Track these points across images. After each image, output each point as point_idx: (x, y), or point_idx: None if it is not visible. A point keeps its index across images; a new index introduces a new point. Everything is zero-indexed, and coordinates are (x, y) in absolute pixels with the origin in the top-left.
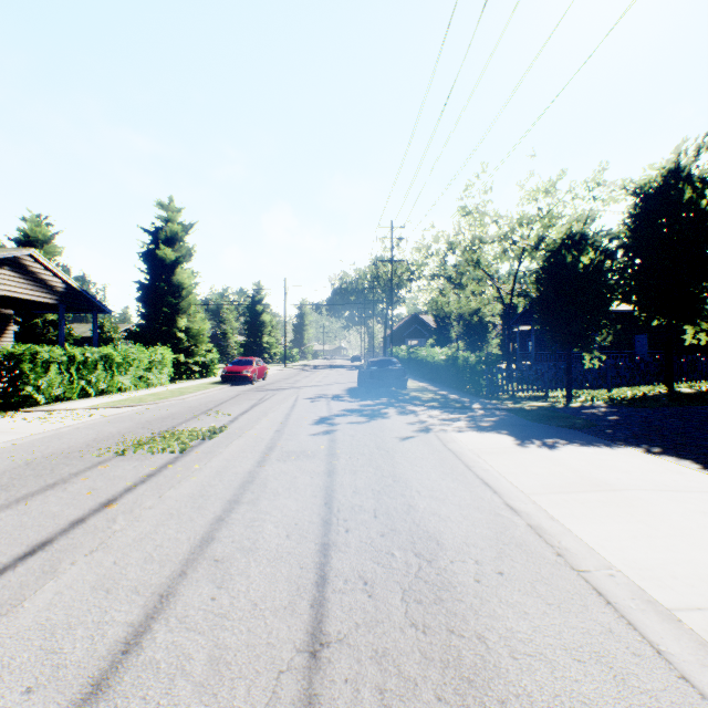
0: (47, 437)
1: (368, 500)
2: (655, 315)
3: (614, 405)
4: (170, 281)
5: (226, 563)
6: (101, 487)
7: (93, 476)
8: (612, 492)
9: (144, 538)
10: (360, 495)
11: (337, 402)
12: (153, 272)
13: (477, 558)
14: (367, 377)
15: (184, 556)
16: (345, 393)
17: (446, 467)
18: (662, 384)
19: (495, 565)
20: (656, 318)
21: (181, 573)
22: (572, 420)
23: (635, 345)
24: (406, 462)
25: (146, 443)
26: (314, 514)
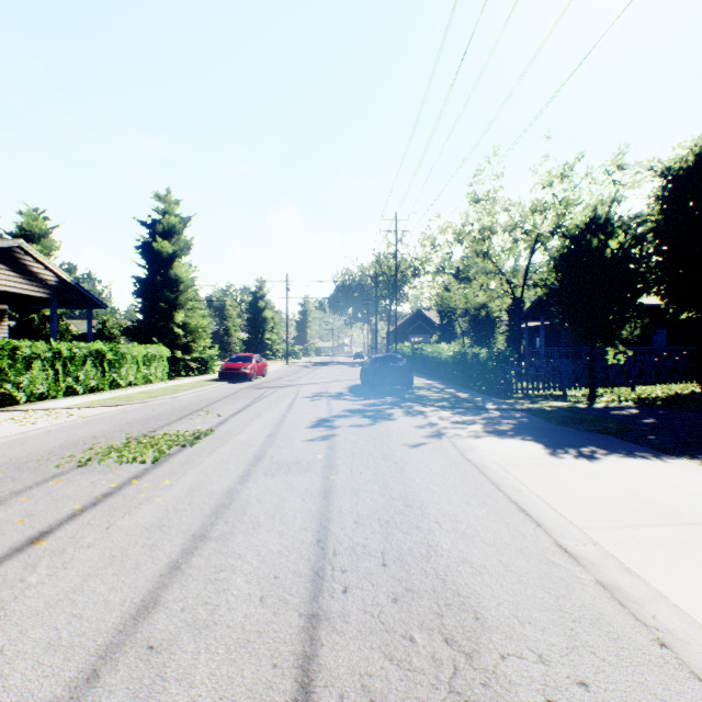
0: (9, 442)
1: (374, 536)
2: (686, 307)
3: (646, 406)
4: (168, 275)
5: (163, 654)
6: (39, 512)
7: (37, 495)
8: (695, 527)
9: (61, 600)
10: (363, 527)
11: (339, 401)
12: (150, 266)
13: (540, 649)
14: (371, 374)
15: (105, 639)
16: (347, 391)
17: (468, 485)
18: (690, 382)
19: (571, 667)
20: (687, 310)
21: (91, 676)
22: (603, 424)
23: (652, 341)
24: (419, 478)
25: (117, 450)
26: (302, 560)
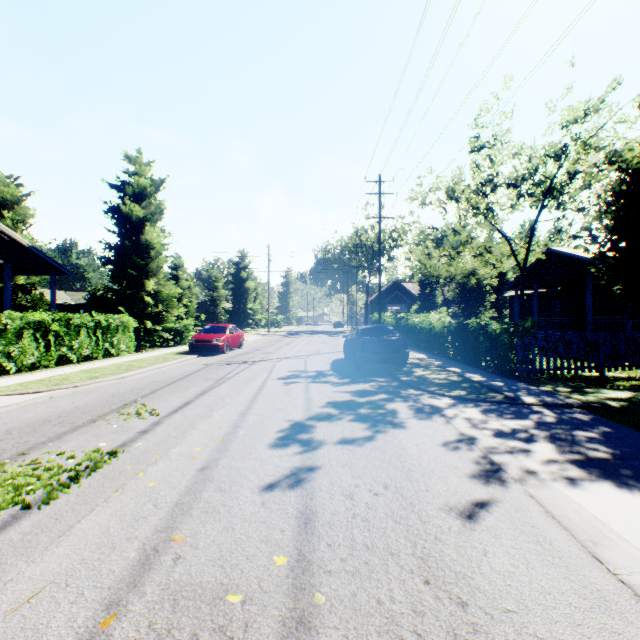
0: None
1: None
2: None
3: None
4: (139, 241)
5: None
6: None
7: None
8: None
9: None
10: None
11: (320, 385)
12: (119, 231)
13: None
14: (358, 350)
15: None
16: (329, 368)
17: None
18: None
19: None
20: None
21: None
22: None
23: None
24: None
25: None
26: None
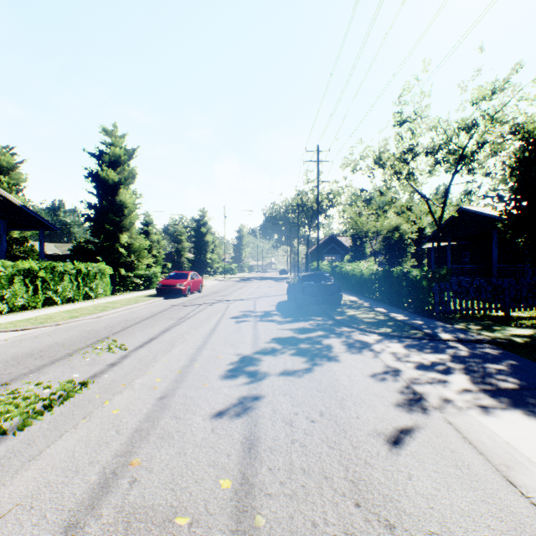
0: None
1: None
2: None
3: None
4: (114, 201)
5: None
6: None
7: None
8: None
9: None
10: None
11: (266, 323)
12: (98, 193)
13: None
14: (299, 293)
15: None
16: (275, 309)
17: None
18: None
19: None
20: None
21: None
22: None
23: None
24: None
25: None
26: None
